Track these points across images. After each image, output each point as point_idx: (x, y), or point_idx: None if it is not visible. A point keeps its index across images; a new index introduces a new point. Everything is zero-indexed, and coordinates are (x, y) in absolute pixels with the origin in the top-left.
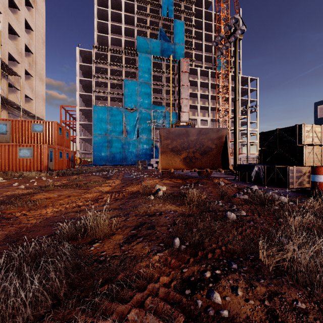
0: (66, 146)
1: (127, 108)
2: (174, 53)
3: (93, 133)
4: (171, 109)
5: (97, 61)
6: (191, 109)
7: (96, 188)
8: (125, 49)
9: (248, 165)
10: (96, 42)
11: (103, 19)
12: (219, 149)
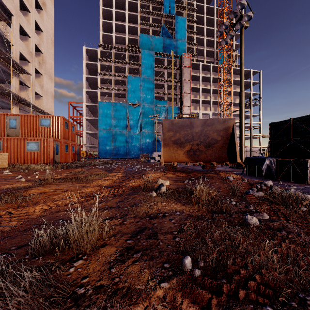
0: (72, 140)
1: (130, 104)
2: (176, 49)
3: (98, 128)
4: (173, 103)
5: (102, 59)
6: (192, 103)
7: (95, 182)
8: (129, 46)
9: (258, 158)
10: (101, 41)
11: (108, 19)
12: (225, 141)
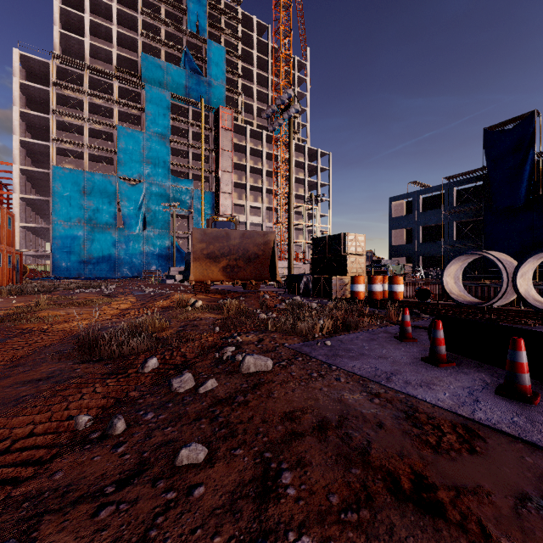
0: (8, 244)
1: (124, 178)
2: (209, 95)
3: (53, 219)
4: (203, 186)
5: (62, 84)
6: (235, 188)
7: (108, 306)
8: (120, 71)
9: (298, 276)
10: (58, 46)
11: (73, 6)
12: (267, 256)
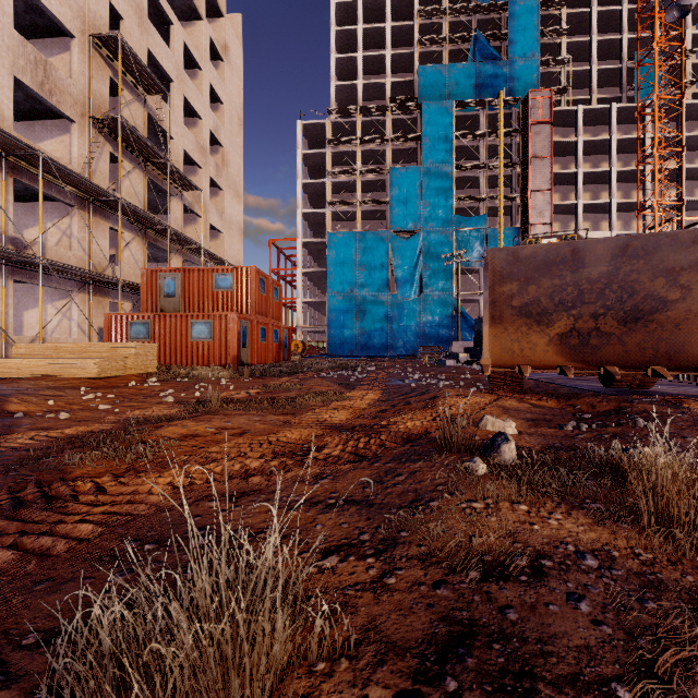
0: (275, 317)
1: (397, 231)
2: (511, 83)
3: (328, 291)
4: (502, 221)
5: (336, 141)
6: (556, 215)
7: (313, 413)
8: (393, 101)
9: None
10: (334, 102)
11: (348, 52)
12: (697, 302)
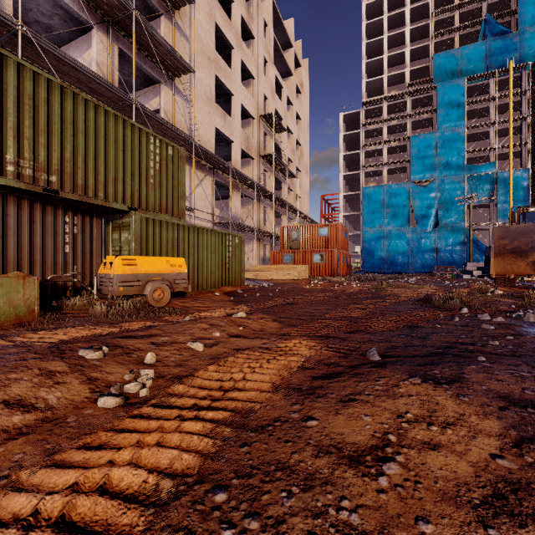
0: (345, 249)
1: (416, 182)
2: (521, 49)
3: (362, 228)
4: (511, 165)
5: (368, 123)
6: None
7: (420, 289)
8: (412, 85)
9: None
10: (365, 94)
11: (374, 54)
12: None
